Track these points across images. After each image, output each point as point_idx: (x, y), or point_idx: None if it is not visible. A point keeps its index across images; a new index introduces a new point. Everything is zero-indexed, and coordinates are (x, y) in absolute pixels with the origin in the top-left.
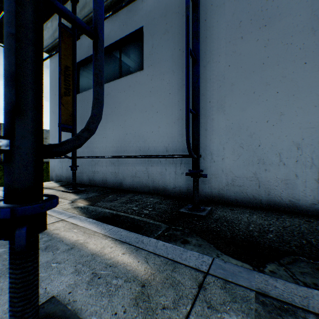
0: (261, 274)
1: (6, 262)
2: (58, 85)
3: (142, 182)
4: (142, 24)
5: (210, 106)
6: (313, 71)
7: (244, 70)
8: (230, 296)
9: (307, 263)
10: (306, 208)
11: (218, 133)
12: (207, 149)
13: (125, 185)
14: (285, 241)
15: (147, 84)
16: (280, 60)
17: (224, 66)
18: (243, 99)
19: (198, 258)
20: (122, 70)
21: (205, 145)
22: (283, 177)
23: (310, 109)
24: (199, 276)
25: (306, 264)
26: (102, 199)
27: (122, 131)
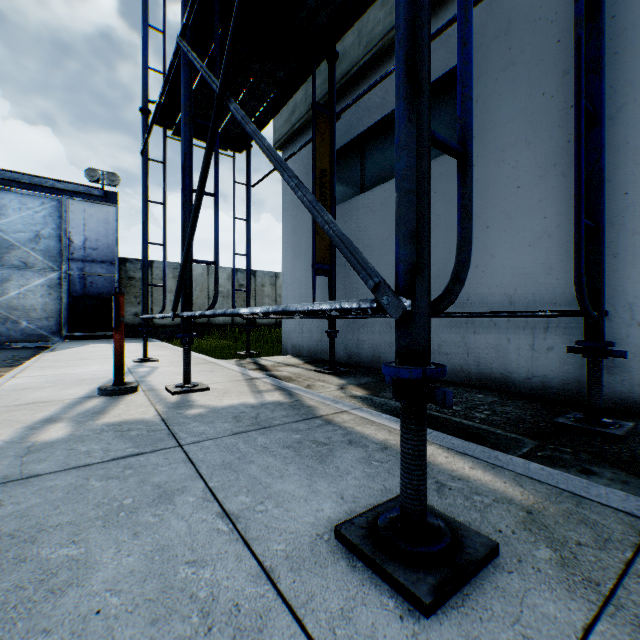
0: None
1: (314, 450)
2: (295, 199)
3: (453, 363)
4: (454, 63)
5: (626, 203)
6: None
7: None
8: None
9: None
10: None
11: None
12: (617, 298)
13: None
14: None
15: None
16: None
17: None
18: None
19: (626, 499)
20: None
21: (610, 289)
22: None
23: None
24: (637, 524)
25: None
26: (385, 387)
27: None
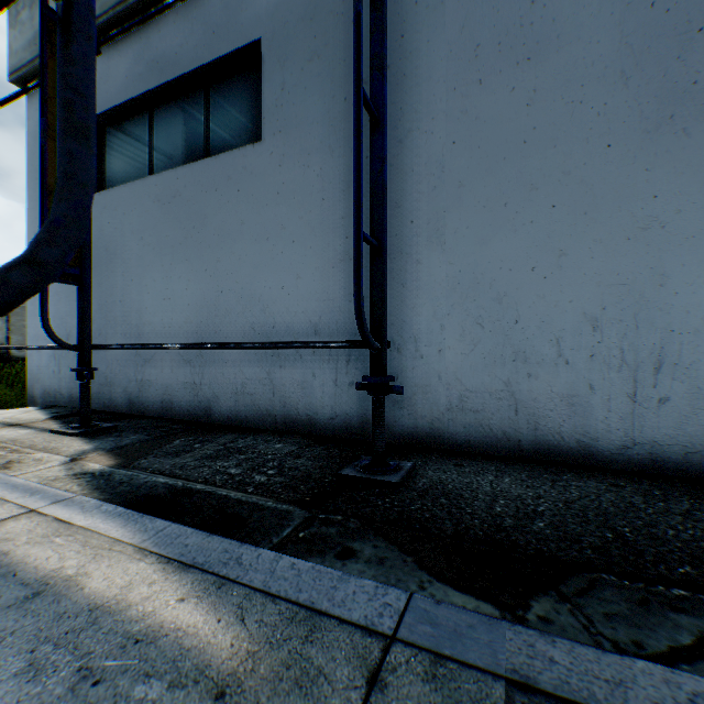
0: (521, 629)
1: None
2: None
3: (258, 405)
4: (259, 34)
5: (413, 231)
6: (625, 164)
7: (485, 154)
8: (446, 701)
9: (619, 590)
10: (610, 457)
11: (430, 293)
12: (407, 329)
13: (219, 413)
14: (572, 536)
15: (270, 175)
16: (559, 135)
17: (442, 143)
18: (484, 218)
19: (374, 597)
20: (212, 139)
21: (401, 319)
22: (565, 391)
23: (618, 246)
24: (372, 650)
25: (616, 592)
26: (155, 449)
27: (212, 286)
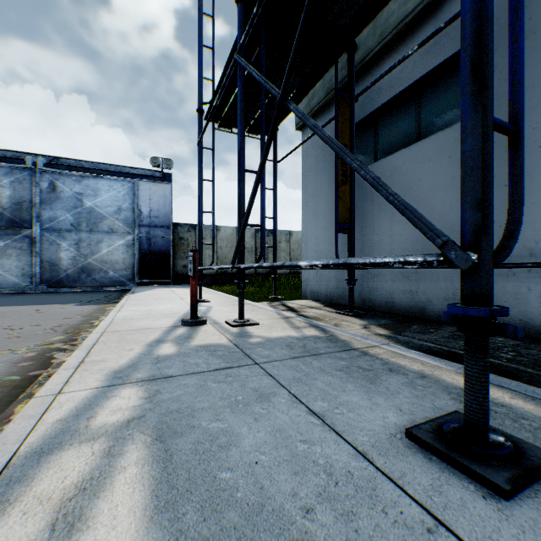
0: None
1: (362, 374)
2: (313, 170)
3: None
4: None
5: None
6: None
7: None
8: None
9: None
10: None
11: None
12: None
13: (431, 312)
14: None
15: None
16: None
17: None
18: None
19: None
20: (423, 125)
21: None
22: None
23: None
24: None
25: None
26: (404, 328)
27: None
